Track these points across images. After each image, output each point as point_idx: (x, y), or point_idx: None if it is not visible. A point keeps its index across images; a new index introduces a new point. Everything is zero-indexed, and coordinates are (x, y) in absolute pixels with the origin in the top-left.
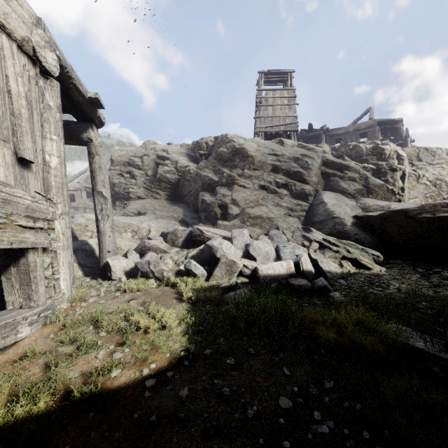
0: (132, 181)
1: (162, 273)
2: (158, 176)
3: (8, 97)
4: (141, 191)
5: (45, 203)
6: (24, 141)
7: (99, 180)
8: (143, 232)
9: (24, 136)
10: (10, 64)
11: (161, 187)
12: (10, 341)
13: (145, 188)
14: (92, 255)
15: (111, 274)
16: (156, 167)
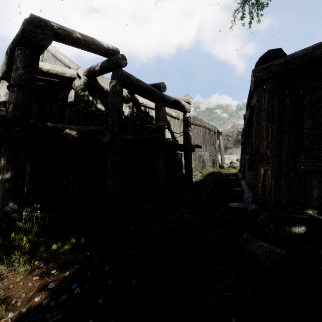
0: (228, 142)
1: (235, 166)
2: (238, 139)
3: (212, 140)
4: (231, 145)
5: (215, 153)
6: (214, 145)
7: (221, 147)
8: (231, 159)
9: (214, 144)
10: (213, 135)
11: (239, 144)
12: (214, 170)
13: (233, 144)
14: (219, 164)
15: (224, 167)
16: (237, 136)
